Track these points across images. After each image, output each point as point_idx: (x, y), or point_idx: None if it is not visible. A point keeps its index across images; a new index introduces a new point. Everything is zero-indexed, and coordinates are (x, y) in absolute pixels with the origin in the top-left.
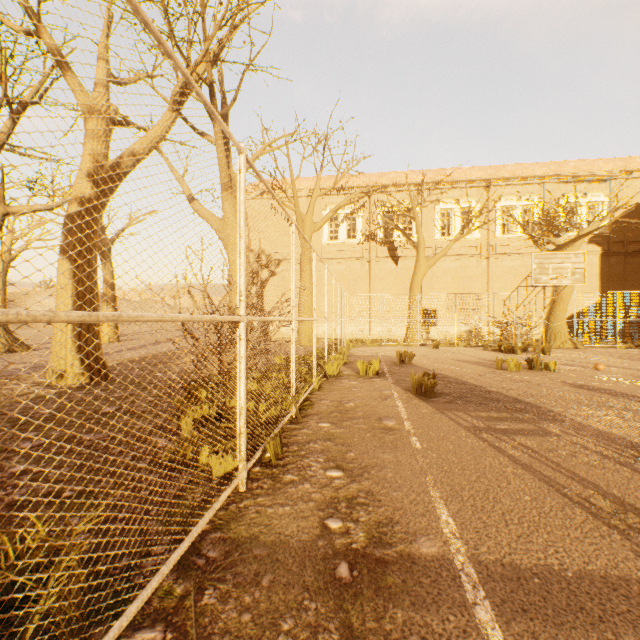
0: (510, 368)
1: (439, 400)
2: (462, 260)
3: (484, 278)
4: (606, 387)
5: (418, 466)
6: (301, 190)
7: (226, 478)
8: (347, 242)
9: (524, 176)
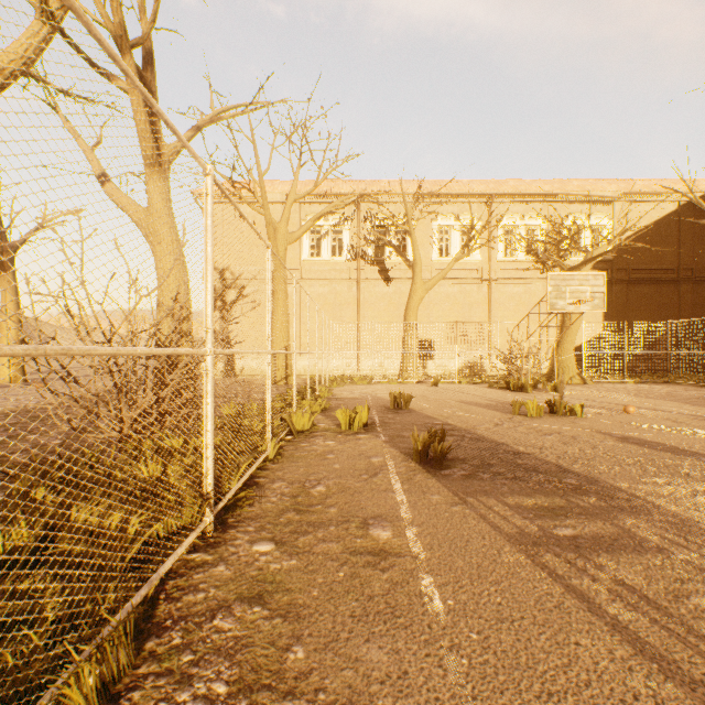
0: (530, 413)
1: (454, 473)
2: (462, 284)
3: (486, 305)
4: (656, 439)
5: (447, 693)
6: (276, 195)
7: None
8: (332, 260)
9: (528, 192)
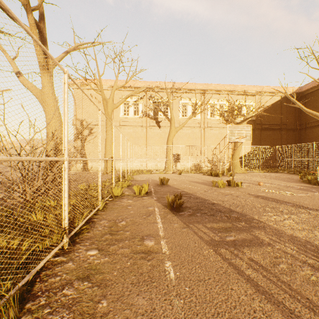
0: (220, 186)
1: (185, 213)
2: (192, 129)
3: (202, 138)
4: (270, 196)
5: (173, 317)
6: (107, 86)
7: None
8: (134, 117)
9: (220, 90)
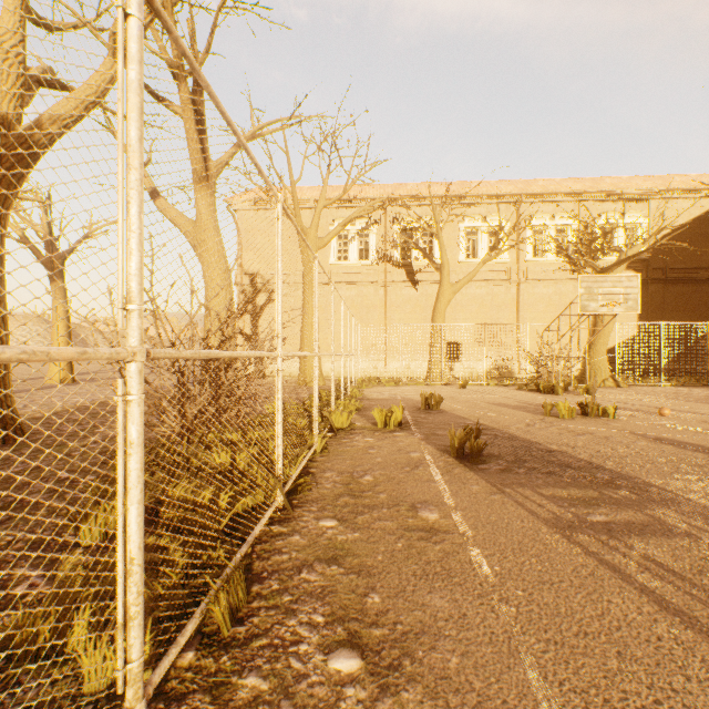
0: (561, 414)
1: (491, 467)
2: (490, 286)
3: (514, 307)
4: (690, 441)
5: (501, 629)
6: (304, 201)
7: (111, 698)
8: (359, 263)
9: (558, 192)
